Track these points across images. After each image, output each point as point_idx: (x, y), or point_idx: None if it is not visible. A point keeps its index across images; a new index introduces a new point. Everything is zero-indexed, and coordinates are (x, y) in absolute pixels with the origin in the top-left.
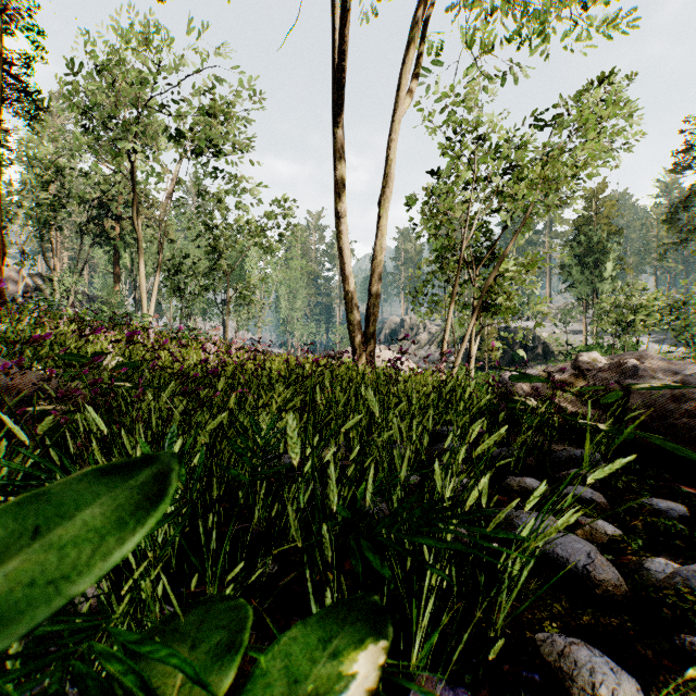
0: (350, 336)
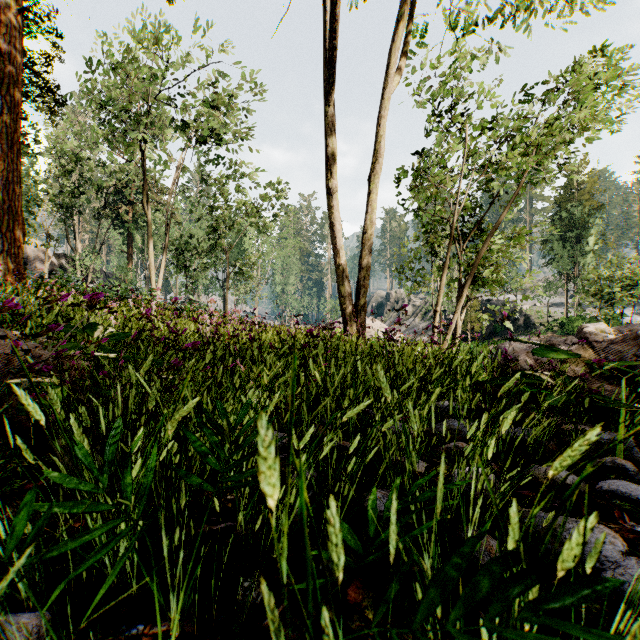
0: (341, 308)
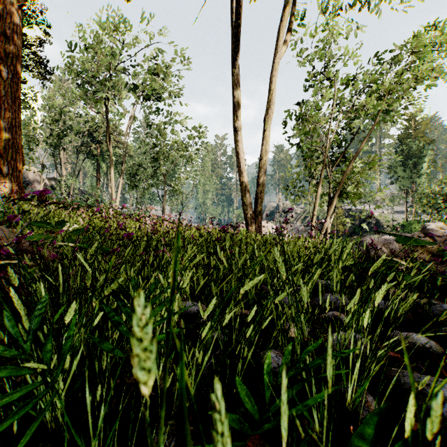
0: (244, 213)
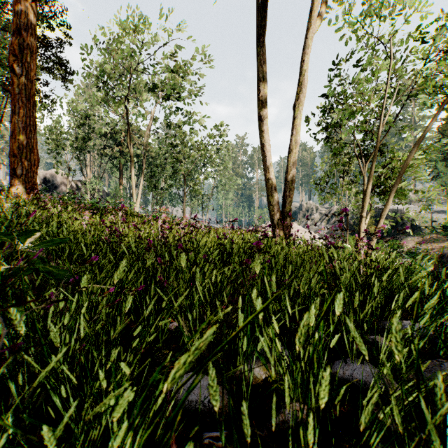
0: (270, 214)
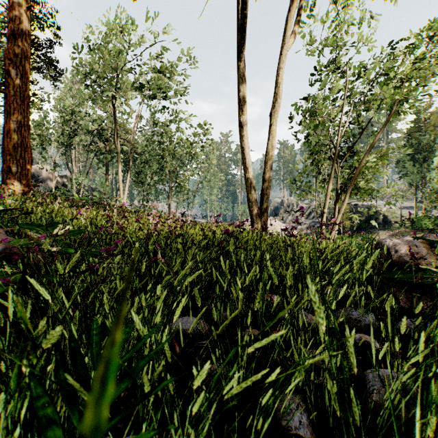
0: (249, 210)
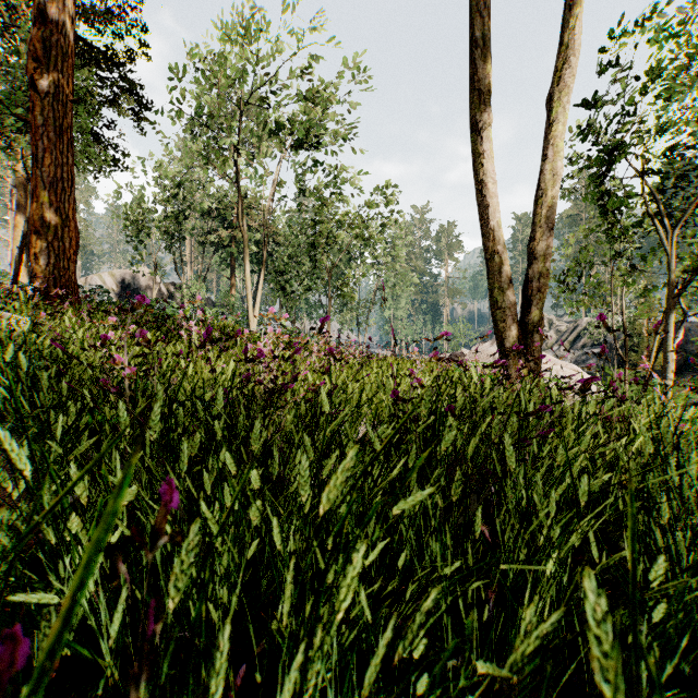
0: (496, 328)
